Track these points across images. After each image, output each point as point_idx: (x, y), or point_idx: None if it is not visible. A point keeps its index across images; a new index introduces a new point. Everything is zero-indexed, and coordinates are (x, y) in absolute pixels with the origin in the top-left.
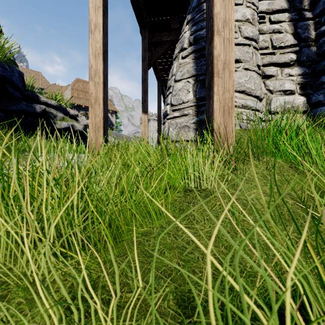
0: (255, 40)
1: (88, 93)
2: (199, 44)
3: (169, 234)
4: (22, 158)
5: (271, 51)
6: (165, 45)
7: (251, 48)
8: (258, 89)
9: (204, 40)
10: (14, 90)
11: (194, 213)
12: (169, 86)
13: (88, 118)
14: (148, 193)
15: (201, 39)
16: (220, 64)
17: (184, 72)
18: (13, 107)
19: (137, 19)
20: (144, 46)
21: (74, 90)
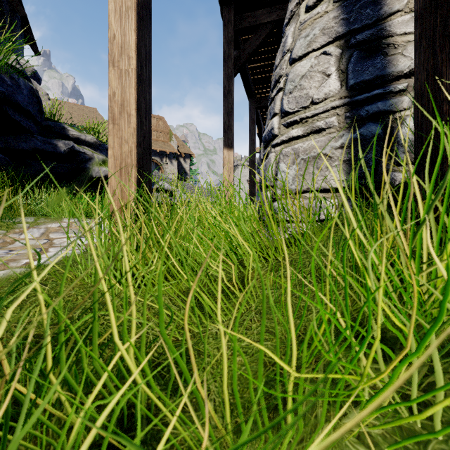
0: None
1: (153, 130)
2: None
3: None
4: (1, 229)
5: None
6: (263, 32)
7: None
8: None
9: None
10: (22, 117)
11: None
12: (276, 78)
13: (154, 165)
14: None
15: None
16: None
17: (314, 35)
18: (22, 145)
19: None
20: (228, 36)
21: None
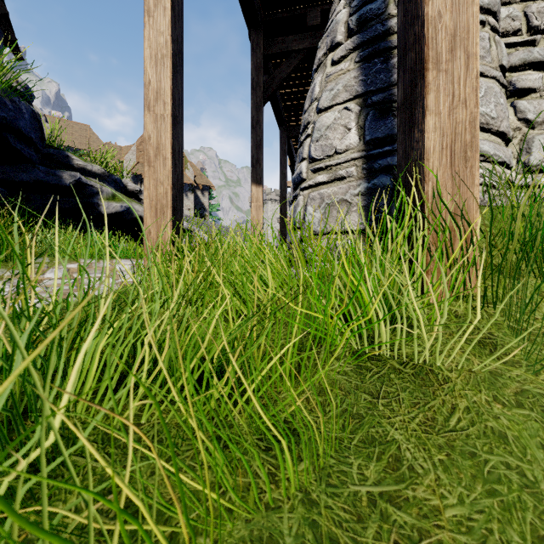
0: (493, 13)
1: None
2: (371, 29)
3: (337, 543)
4: None
5: (529, 38)
6: (294, 59)
7: (485, 30)
8: (503, 118)
9: (381, 20)
10: (23, 144)
11: (394, 432)
12: (305, 124)
13: None
14: (264, 373)
15: (375, 19)
16: (443, 37)
17: (338, 90)
18: (22, 176)
19: (244, 11)
20: (257, 61)
21: (141, 152)
